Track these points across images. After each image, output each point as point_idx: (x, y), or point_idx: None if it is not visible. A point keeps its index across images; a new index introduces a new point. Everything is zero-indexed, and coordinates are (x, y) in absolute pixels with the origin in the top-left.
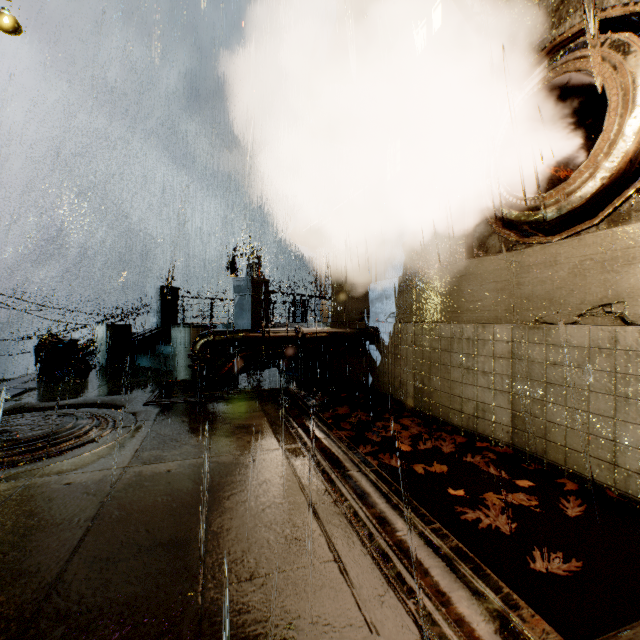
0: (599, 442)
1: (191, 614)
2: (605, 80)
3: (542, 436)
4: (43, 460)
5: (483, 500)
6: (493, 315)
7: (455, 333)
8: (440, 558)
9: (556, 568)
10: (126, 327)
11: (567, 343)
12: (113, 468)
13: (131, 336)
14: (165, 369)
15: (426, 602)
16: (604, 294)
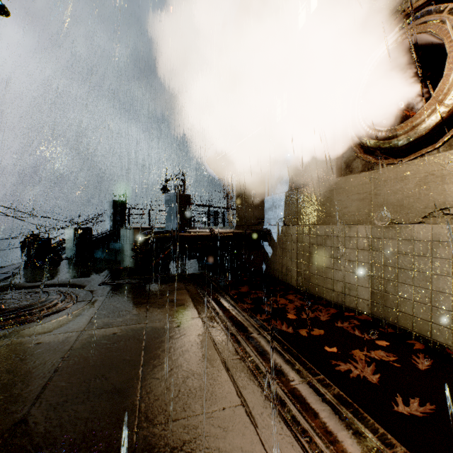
0: (440, 312)
1: (127, 450)
2: (445, 38)
3: (395, 308)
4: (21, 325)
5: (352, 356)
6: (357, 218)
7: (328, 232)
8: (326, 403)
9: (413, 410)
10: (88, 229)
11: (414, 238)
12: (73, 331)
13: (91, 236)
14: (116, 260)
15: (317, 441)
16: (443, 200)
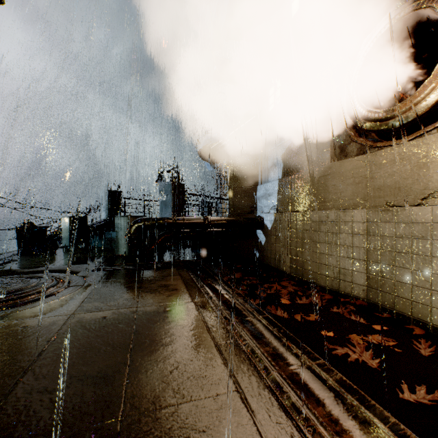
0: None
1: None
2: None
3: (392, 292)
4: (9, 309)
5: (350, 341)
6: (352, 203)
7: (322, 217)
8: (328, 389)
9: (420, 397)
10: (83, 218)
11: (413, 220)
12: (62, 315)
13: (87, 225)
14: (111, 248)
15: (322, 431)
16: None
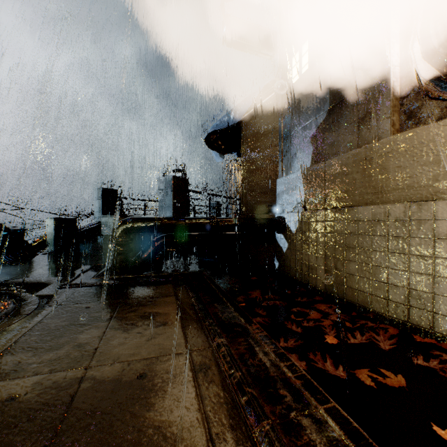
0: None
1: None
2: None
3: None
4: None
5: None
6: (432, 191)
7: (378, 215)
8: None
9: None
10: (71, 220)
11: None
12: None
13: (76, 228)
14: (101, 255)
15: None
16: None
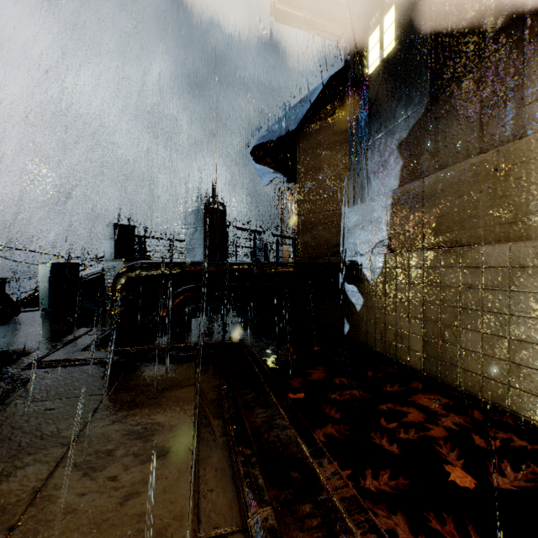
0: None
1: None
2: None
3: None
4: None
5: None
6: None
7: (522, 258)
8: None
9: None
10: (72, 266)
11: None
12: None
13: (78, 276)
14: None
15: None
16: None
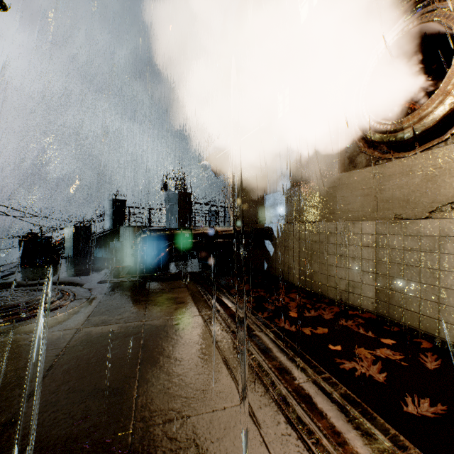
0: (448, 309)
1: (121, 452)
2: (453, 26)
3: (400, 305)
4: (16, 323)
5: (357, 354)
6: (361, 214)
7: (331, 229)
8: (332, 403)
9: (423, 410)
10: (87, 228)
11: (421, 233)
12: (69, 329)
13: (91, 235)
14: (115, 259)
15: (325, 442)
16: (452, 194)
